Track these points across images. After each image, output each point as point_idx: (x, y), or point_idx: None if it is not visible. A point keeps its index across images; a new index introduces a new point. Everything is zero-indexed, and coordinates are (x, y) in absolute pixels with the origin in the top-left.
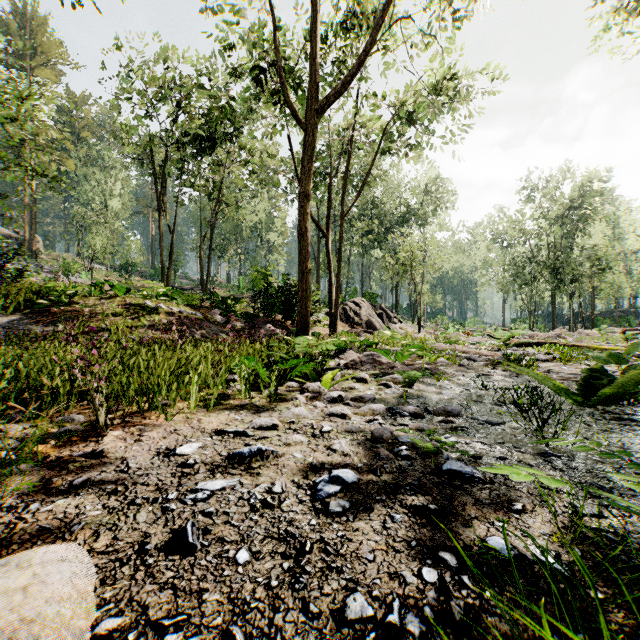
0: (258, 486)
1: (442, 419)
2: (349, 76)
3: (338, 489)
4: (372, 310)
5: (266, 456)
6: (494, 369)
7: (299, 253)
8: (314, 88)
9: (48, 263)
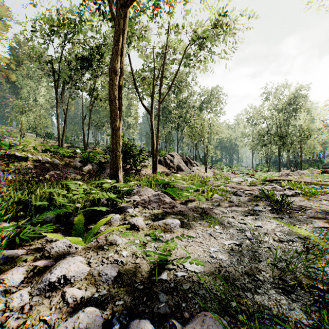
0: None
1: None
2: None
3: None
4: (181, 159)
5: None
6: (257, 206)
7: (110, 115)
8: None
9: (1, 132)
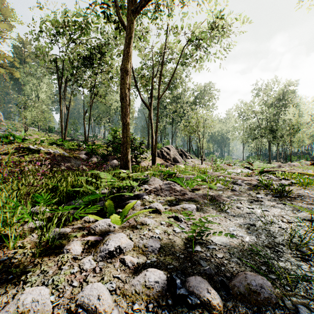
0: None
1: None
2: None
3: None
4: (176, 152)
5: None
6: (258, 194)
7: (121, 111)
8: None
9: (6, 127)
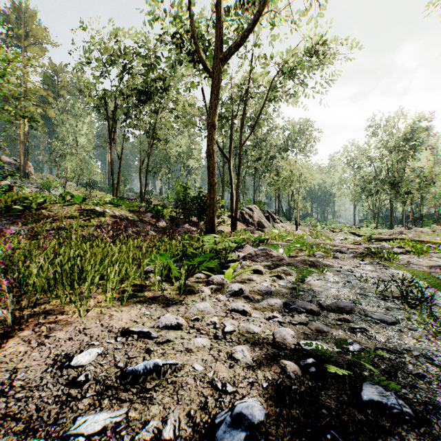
0: (146, 426)
1: (338, 317)
2: (246, 32)
3: (242, 437)
4: (261, 213)
5: (163, 372)
6: (363, 261)
7: (208, 170)
8: (219, 42)
9: (36, 181)
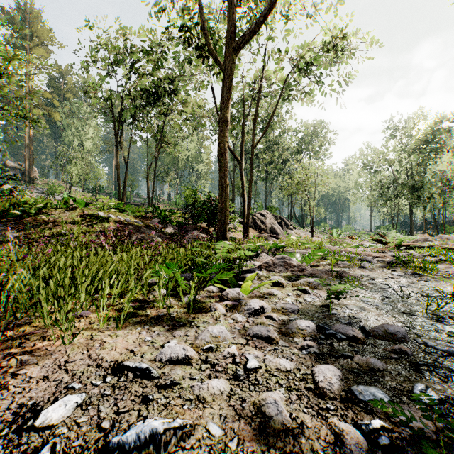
0: None
1: (391, 347)
2: (262, 18)
3: None
4: (274, 219)
5: (164, 442)
6: (394, 271)
7: (219, 170)
8: (232, 29)
9: (41, 186)
